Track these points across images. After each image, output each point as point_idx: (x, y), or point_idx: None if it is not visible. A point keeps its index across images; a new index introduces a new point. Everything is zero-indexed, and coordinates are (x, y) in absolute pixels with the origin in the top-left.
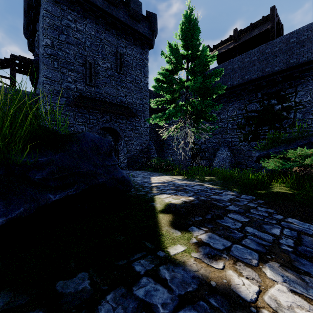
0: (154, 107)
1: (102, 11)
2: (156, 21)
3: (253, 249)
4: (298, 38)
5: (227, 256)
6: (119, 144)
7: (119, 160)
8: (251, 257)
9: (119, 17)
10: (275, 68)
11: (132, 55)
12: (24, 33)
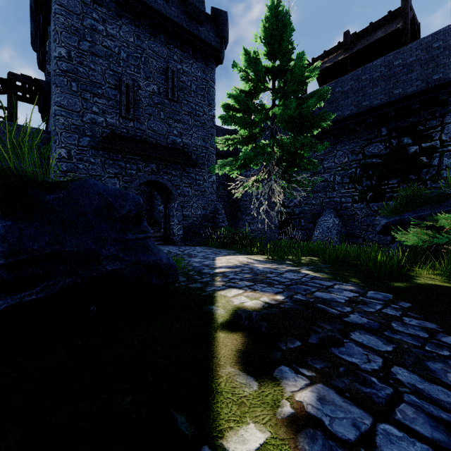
0: (224, 152)
1: (145, 7)
2: (226, 23)
3: (426, 440)
4: (445, 42)
5: None
6: (171, 207)
7: (171, 230)
8: None
9: (171, 16)
10: (409, 89)
11: (191, 73)
12: (32, 43)
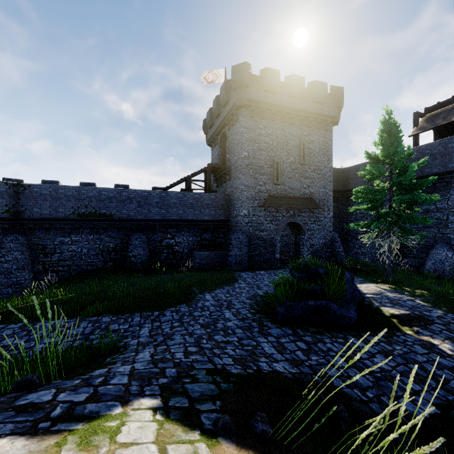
0: (336, 188)
1: (287, 109)
2: (343, 96)
3: (442, 337)
4: None
5: (430, 336)
6: (301, 238)
7: (301, 254)
8: (440, 338)
9: (303, 107)
10: None
11: (315, 140)
12: (204, 129)
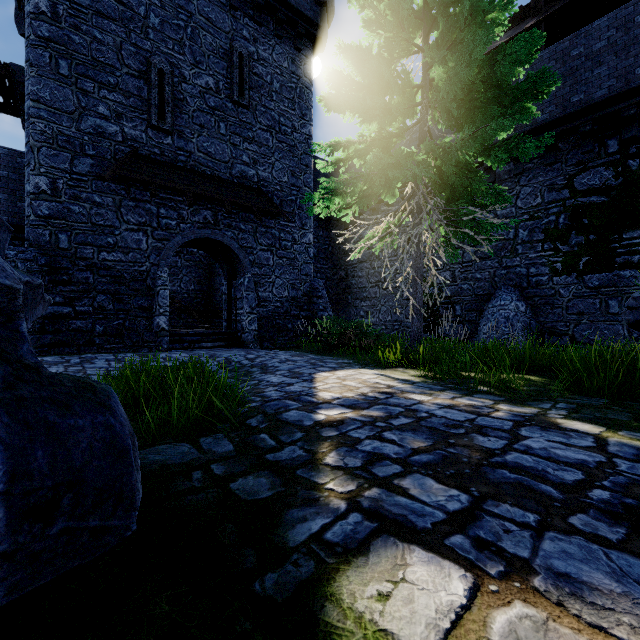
0: None
1: None
2: None
3: None
4: None
5: None
6: (239, 284)
7: (239, 323)
8: None
9: None
10: None
11: (272, 61)
12: (18, 22)
